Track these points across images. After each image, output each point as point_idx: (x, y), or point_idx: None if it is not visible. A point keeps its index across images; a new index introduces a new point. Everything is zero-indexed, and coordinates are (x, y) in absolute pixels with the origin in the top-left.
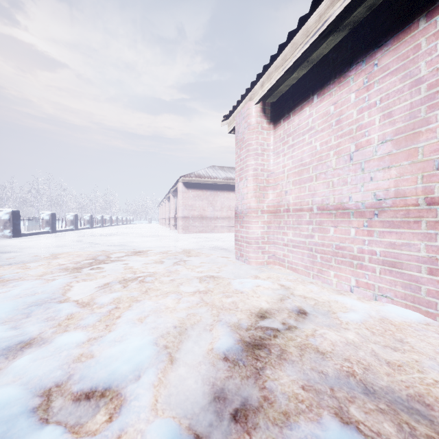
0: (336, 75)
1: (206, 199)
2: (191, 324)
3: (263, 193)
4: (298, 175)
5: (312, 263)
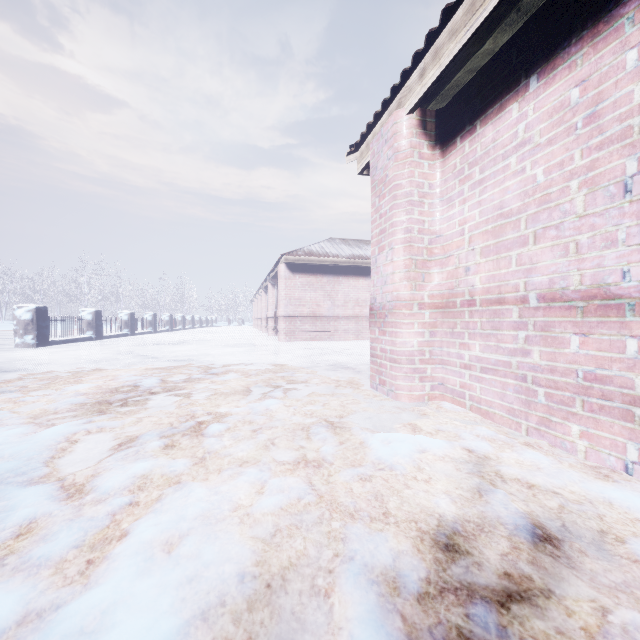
0: (586, 23)
1: (321, 288)
2: (282, 568)
3: (421, 273)
4: (494, 235)
5: (525, 404)
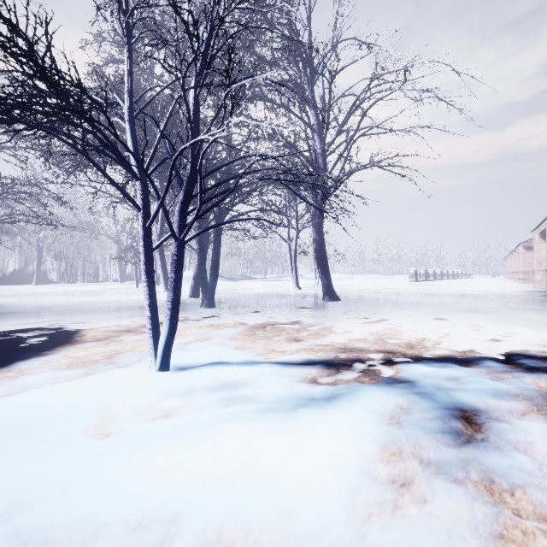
0: None
1: None
2: (501, 289)
3: (540, 264)
4: None
5: None
